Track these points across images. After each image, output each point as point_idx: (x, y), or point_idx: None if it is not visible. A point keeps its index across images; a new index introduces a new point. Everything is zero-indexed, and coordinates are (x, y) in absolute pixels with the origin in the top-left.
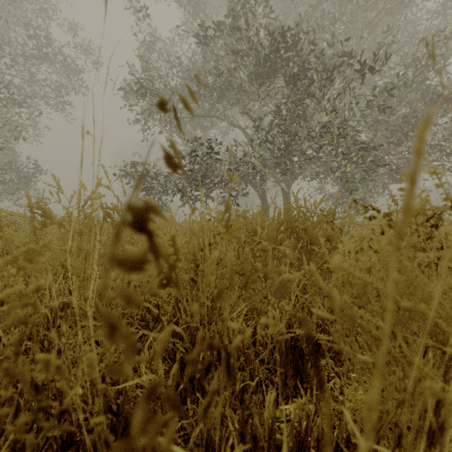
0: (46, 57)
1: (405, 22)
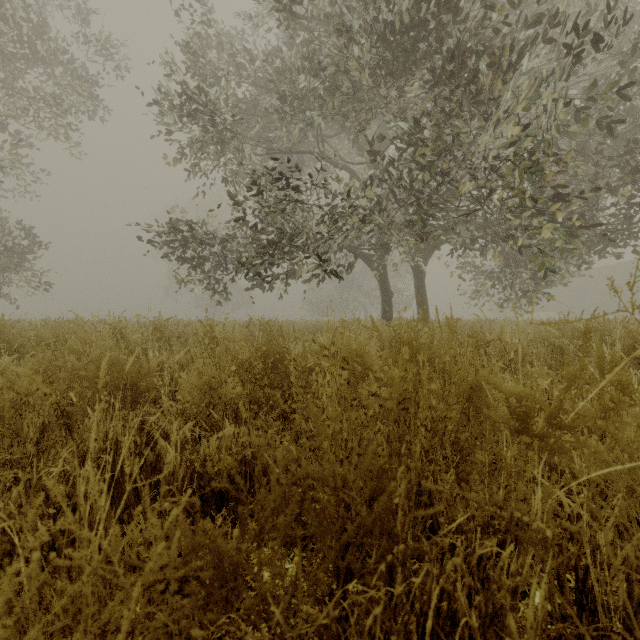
0: (34, 53)
1: None
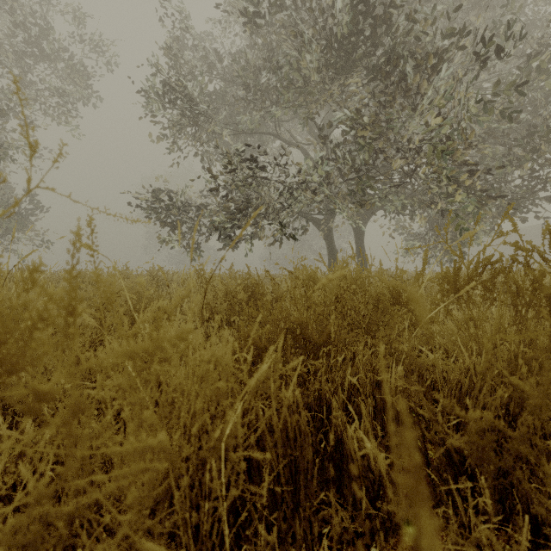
0: (42, 53)
1: (525, 1)
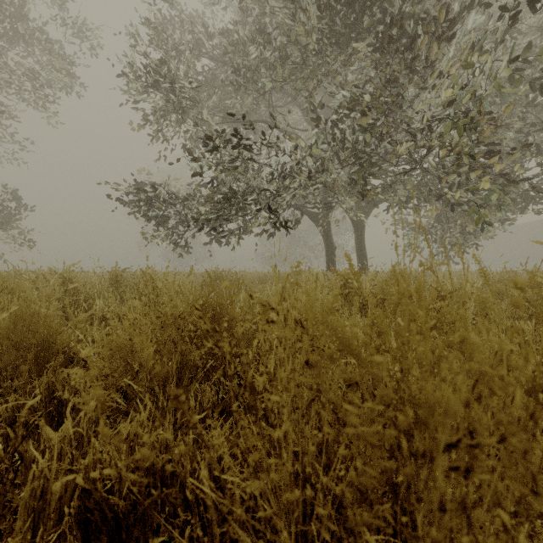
0: (14, 32)
1: None
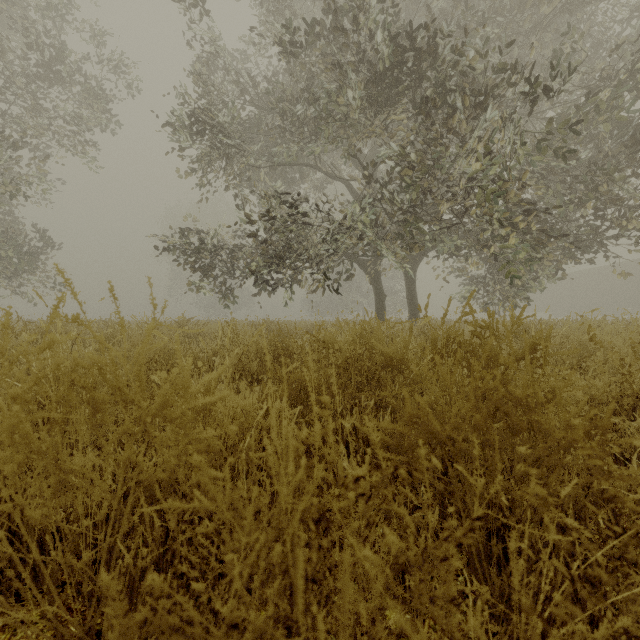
0: (57, 77)
1: (590, 23)
